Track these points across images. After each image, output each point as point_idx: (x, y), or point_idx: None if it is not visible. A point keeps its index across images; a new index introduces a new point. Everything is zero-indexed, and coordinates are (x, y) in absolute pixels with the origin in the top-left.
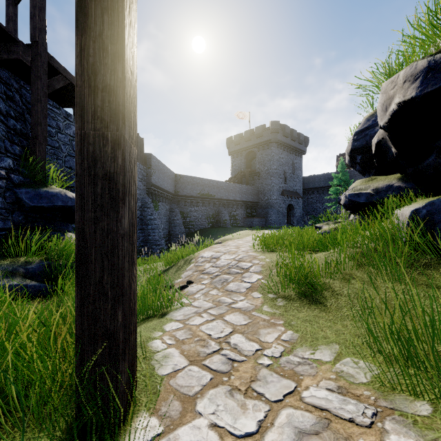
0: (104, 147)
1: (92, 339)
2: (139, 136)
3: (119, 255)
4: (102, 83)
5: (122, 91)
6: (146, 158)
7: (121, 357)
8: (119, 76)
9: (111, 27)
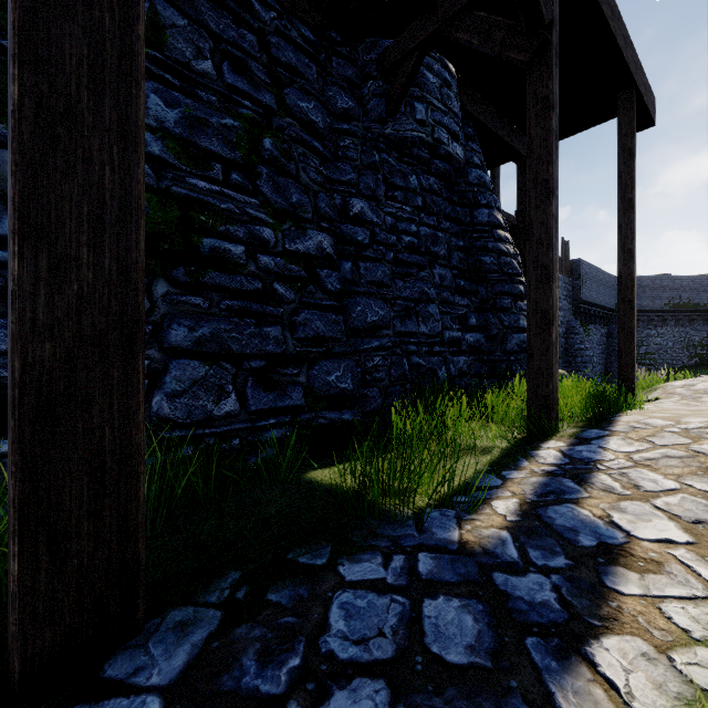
0: (627, 319)
1: (623, 380)
2: (563, 240)
3: (633, 354)
4: (627, 299)
5: (634, 300)
6: (572, 266)
7: (634, 387)
8: (633, 295)
9: (630, 280)
